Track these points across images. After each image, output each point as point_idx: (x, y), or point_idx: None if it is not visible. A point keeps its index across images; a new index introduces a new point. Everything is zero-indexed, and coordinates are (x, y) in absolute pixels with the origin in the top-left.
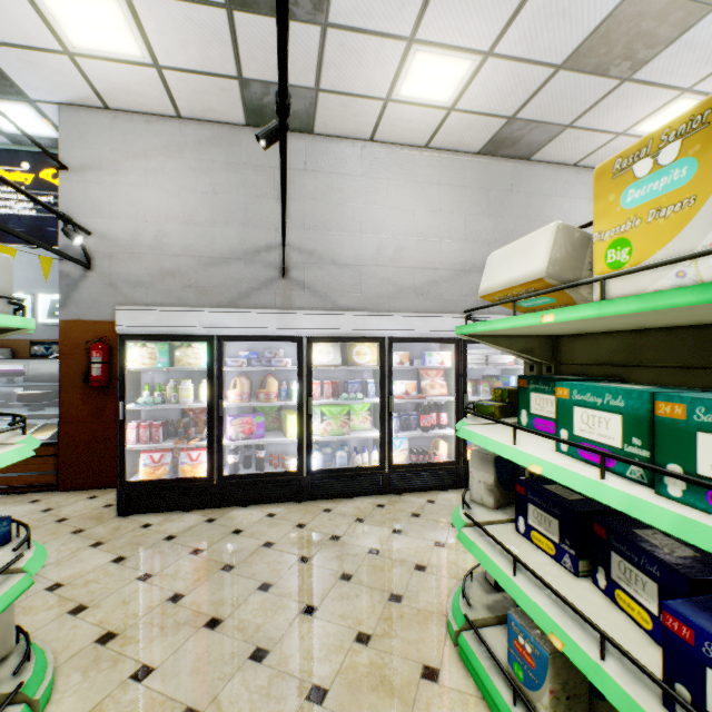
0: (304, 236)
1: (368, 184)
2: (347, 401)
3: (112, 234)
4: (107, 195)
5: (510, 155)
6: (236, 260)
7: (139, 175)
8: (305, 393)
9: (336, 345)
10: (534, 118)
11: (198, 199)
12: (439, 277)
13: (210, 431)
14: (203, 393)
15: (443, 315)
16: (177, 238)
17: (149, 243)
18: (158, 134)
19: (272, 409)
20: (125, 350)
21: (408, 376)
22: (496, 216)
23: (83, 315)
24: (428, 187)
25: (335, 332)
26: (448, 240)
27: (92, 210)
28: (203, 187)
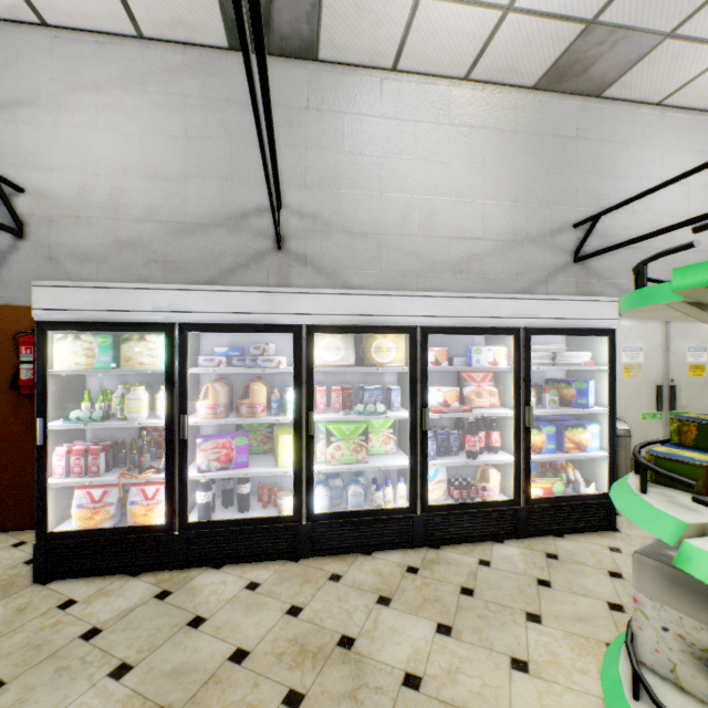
0: (305, 195)
1: (390, 127)
2: (363, 415)
3: (52, 191)
4: (45, 140)
5: (575, 89)
6: (216, 227)
7: (88, 113)
8: (304, 405)
9: (348, 338)
10: (623, 21)
11: (166, 146)
12: (483, 250)
13: (169, 459)
14: (160, 404)
15: (497, 295)
16: (138, 197)
17: (101, 203)
18: (113, 59)
19: (261, 425)
20: (45, 345)
21: (444, 380)
22: (557, 170)
23: (14, 299)
24: (469, 132)
25: (346, 318)
26: (495, 202)
27: (26, 160)
28: (172, 130)
